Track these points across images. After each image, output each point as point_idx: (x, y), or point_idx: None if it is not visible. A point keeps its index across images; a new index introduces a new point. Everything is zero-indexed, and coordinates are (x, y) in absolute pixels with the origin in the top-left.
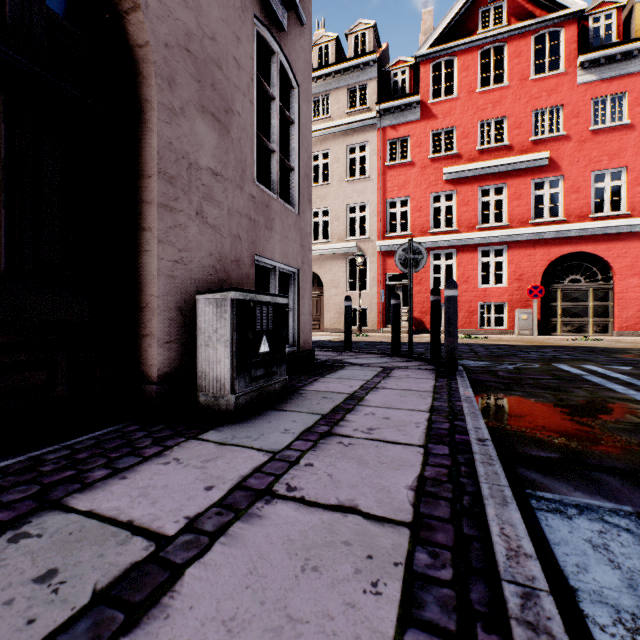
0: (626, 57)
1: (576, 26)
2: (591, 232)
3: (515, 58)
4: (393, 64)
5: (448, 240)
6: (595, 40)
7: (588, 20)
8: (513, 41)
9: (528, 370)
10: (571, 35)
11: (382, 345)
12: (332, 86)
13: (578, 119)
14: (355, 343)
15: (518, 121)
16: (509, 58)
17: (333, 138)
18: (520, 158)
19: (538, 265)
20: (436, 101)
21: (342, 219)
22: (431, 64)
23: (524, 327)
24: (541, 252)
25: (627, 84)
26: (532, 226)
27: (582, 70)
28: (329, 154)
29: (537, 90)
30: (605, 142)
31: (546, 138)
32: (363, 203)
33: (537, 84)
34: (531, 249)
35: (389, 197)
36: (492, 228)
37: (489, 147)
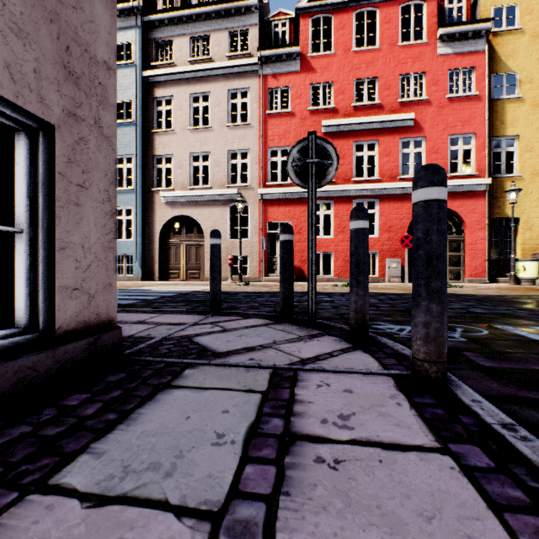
0: (475, 36)
1: (436, 2)
2: (448, 189)
3: (385, 24)
4: (274, 15)
5: (326, 191)
6: (449, 19)
7: (444, 1)
8: (384, 7)
9: (496, 345)
10: (432, 10)
11: (264, 297)
12: (213, 27)
13: (437, 87)
14: (233, 294)
15: (388, 83)
16: (380, 23)
17: (214, 81)
18: (390, 117)
19: (405, 218)
20: (315, 55)
21: (223, 165)
22: (310, 18)
23: (394, 275)
24: (407, 206)
25: (476, 60)
26: (400, 181)
27: (441, 43)
28: (209, 97)
29: (404, 56)
30: (459, 110)
31: (411, 101)
32: (244, 150)
33: (404, 50)
34: (399, 203)
35: (270, 145)
36: (365, 181)
37: (363, 104)
